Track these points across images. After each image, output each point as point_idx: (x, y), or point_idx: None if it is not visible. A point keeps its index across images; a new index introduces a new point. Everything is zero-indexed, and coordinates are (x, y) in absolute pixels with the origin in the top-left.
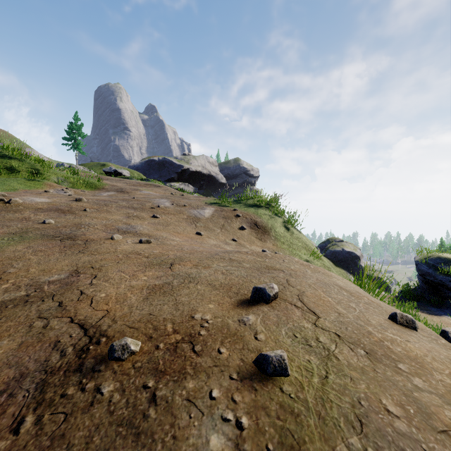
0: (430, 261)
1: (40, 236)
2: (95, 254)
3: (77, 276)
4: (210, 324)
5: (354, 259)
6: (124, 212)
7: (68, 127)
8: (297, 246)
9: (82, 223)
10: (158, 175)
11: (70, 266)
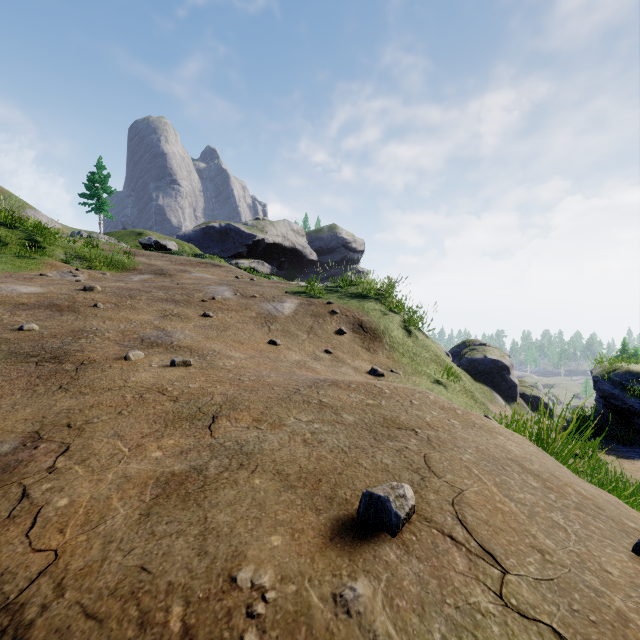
0: (616, 376)
1: (5, 355)
2: (85, 393)
3: (33, 448)
4: (269, 605)
5: (501, 371)
6: (158, 308)
7: (88, 179)
8: (424, 358)
9: (85, 329)
10: (220, 249)
11: (30, 423)
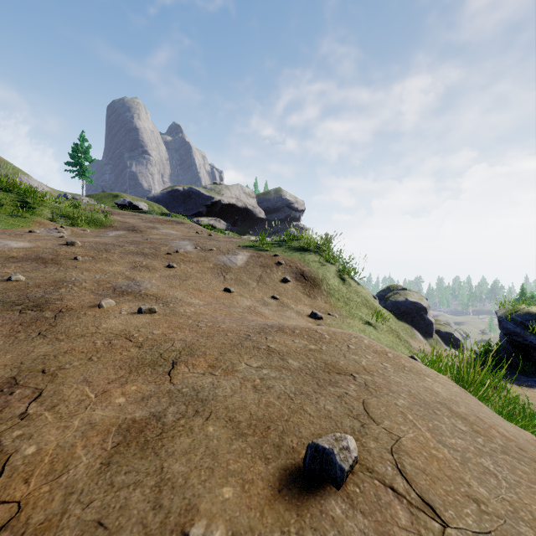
0: (518, 317)
1: None
2: (61, 340)
3: (9, 394)
4: None
5: (419, 311)
6: (129, 260)
7: (73, 150)
8: (356, 303)
9: (65, 279)
10: (183, 209)
11: (9, 368)
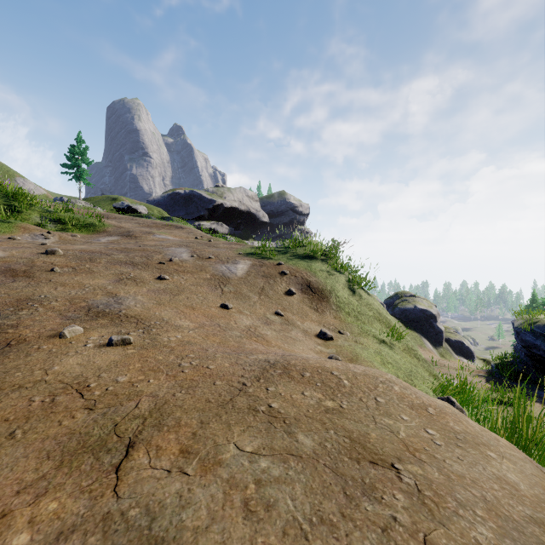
0: (538, 328)
1: None
2: None
3: None
4: None
5: (429, 319)
6: (115, 271)
7: (69, 152)
8: (368, 317)
9: (32, 297)
10: (185, 212)
11: None
